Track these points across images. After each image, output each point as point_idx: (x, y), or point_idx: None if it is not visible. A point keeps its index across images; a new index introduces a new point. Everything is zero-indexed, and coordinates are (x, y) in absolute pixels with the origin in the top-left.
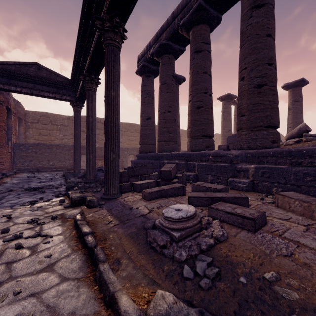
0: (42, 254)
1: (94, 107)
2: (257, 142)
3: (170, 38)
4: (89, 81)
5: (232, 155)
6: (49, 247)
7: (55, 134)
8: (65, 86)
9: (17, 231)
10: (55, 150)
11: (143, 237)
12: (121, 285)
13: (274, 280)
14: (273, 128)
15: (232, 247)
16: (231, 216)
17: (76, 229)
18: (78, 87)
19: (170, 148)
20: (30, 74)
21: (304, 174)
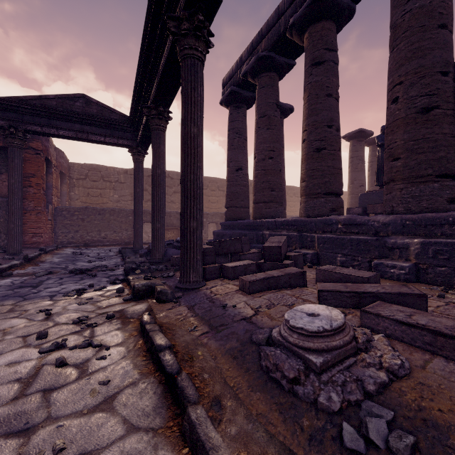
0: (95, 377)
1: (163, 154)
2: (423, 202)
3: (272, 47)
4: (155, 116)
5: (378, 223)
6: (105, 365)
7: (107, 194)
8: (122, 126)
9: (59, 336)
10: (108, 216)
11: (254, 359)
12: (232, 454)
13: None
14: (450, 178)
15: (426, 390)
16: (409, 328)
17: (144, 337)
18: (139, 126)
19: (272, 212)
20: (76, 111)
21: None
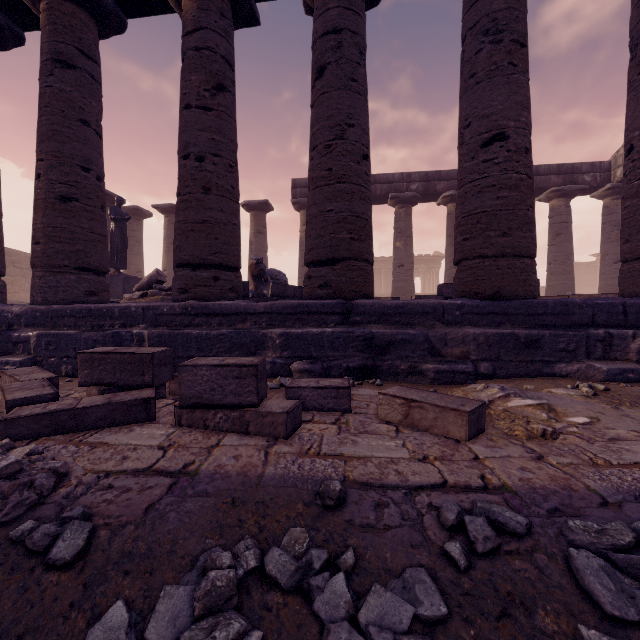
0: None
1: None
2: (60, 293)
3: None
4: None
5: (12, 314)
6: None
7: None
8: None
9: None
10: None
11: None
12: None
13: None
14: (91, 272)
15: None
16: None
17: None
18: None
19: None
20: None
21: (95, 341)
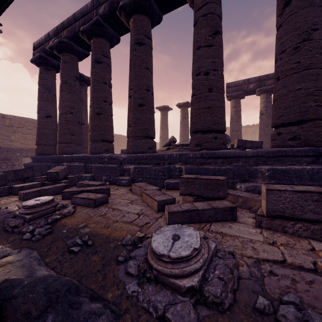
0: None
1: None
2: (139, 148)
3: (71, 38)
4: None
5: (122, 158)
6: None
7: None
8: None
9: None
10: None
11: (1, 226)
12: None
13: (83, 227)
14: (150, 138)
15: (73, 217)
16: (84, 200)
17: None
18: None
19: (72, 150)
20: None
21: (159, 171)
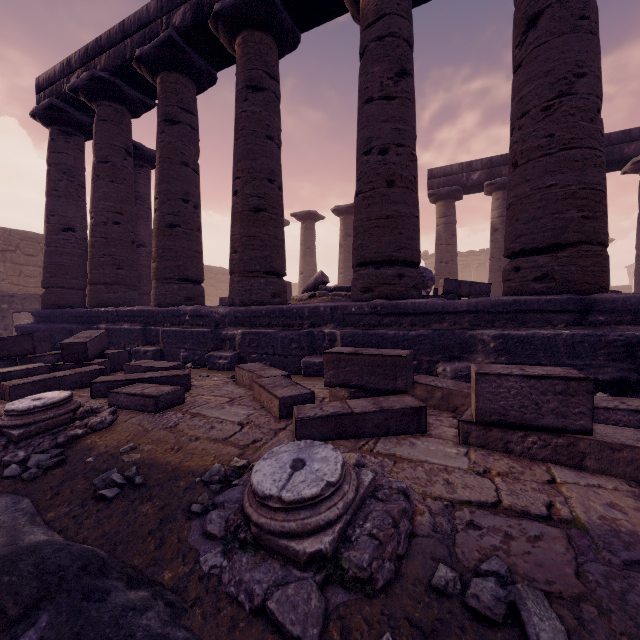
0: None
1: None
2: (253, 296)
3: (116, 71)
4: None
5: (219, 315)
6: None
7: None
8: None
9: None
10: None
11: None
12: None
13: (128, 451)
14: (275, 276)
15: (110, 433)
16: (134, 397)
17: None
18: None
19: (119, 299)
20: None
21: (291, 340)
